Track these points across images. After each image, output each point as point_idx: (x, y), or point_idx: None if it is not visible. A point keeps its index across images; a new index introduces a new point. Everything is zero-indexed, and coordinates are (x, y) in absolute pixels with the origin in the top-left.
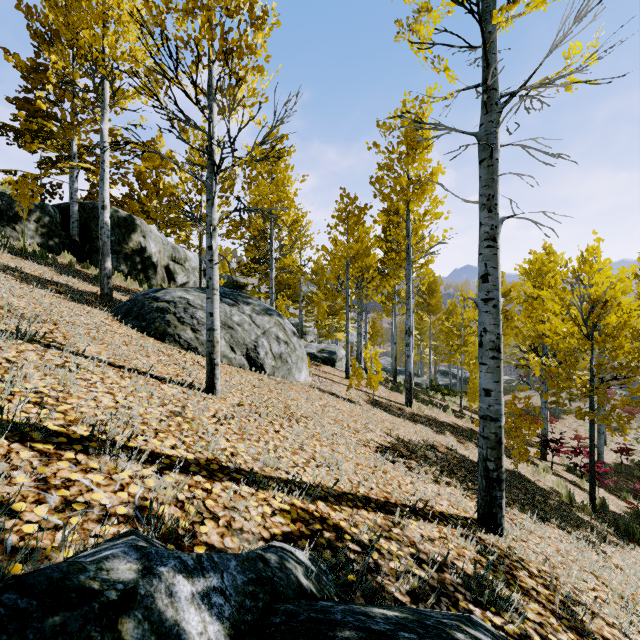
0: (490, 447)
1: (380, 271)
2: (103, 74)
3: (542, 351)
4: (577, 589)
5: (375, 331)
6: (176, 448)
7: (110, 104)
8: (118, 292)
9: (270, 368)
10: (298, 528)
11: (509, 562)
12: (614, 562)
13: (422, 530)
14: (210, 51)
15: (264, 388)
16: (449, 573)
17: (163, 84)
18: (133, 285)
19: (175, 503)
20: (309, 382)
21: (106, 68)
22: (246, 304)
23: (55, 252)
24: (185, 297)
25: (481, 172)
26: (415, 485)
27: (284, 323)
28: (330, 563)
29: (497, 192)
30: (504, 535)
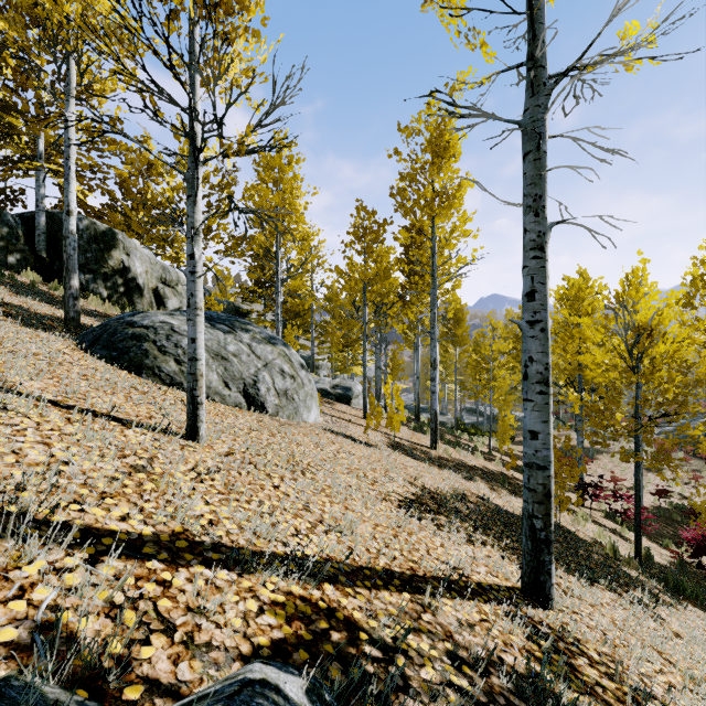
0: (537, 501)
1: (401, 297)
2: (67, 49)
3: (579, 386)
4: (644, 675)
5: (395, 365)
6: (128, 519)
7: (77, 88)
8: (91, 317)
9: (273, 407)
10: (295, 631)
11: (564, 646)
12: (672, 629)
13: (459, 612)
14: (190, 5)
15: (264, 431)
16: (497, 675)
17: (129, 45)
18: (112, 310)
19: (107, 610)
20: (320, 423)
21: (70, 41)
22: (245, 331)
23: (16, 270)
24: (168, 322)
25: (526, 167)
26: (447, 549)
27: (290, 354)
28: (338, 686)
29: (545, 192)
30: (553, 607)
